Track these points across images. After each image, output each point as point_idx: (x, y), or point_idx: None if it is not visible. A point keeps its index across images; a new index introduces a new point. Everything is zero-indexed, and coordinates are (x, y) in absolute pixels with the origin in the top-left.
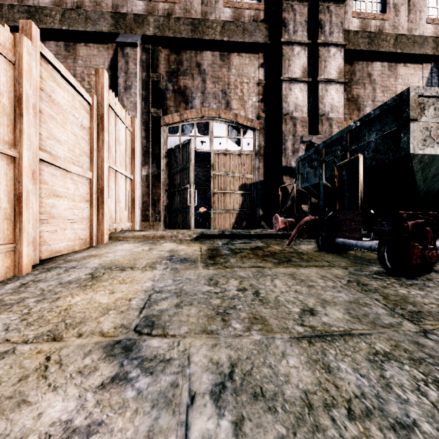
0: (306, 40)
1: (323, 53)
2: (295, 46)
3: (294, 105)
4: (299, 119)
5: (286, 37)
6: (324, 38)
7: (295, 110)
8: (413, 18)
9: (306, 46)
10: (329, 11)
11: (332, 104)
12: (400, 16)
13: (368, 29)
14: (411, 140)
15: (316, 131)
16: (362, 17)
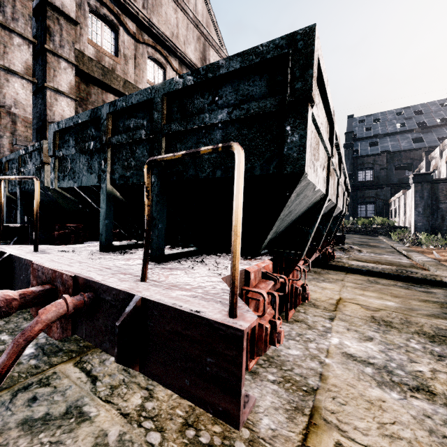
0: (31, 37)
1: (52, 61)
2: (15, 35)
3: (14, 100)
4: (21, 117)
5: (1, 17)
6: (53, 47)
7: (16, 106)
8: (138, 74)
9: (30, 43)
10: (60, 23)
11: (63, 115)
12: (129, 67)
13: (102, 62)
14: (45, 177)
15: (45, 136)
16: (97, 49)
